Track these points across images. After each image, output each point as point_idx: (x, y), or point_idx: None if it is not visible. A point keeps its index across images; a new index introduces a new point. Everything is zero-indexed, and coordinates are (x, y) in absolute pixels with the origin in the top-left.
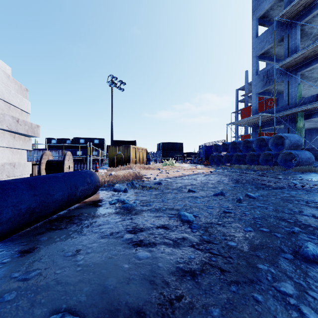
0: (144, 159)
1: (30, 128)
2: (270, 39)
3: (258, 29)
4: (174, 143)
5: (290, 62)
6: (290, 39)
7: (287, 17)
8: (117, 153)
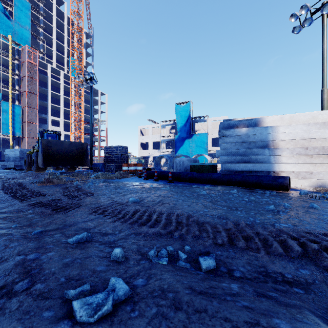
0: None
1: (321, 150)
2: None
3: None
4: None
5: None
6: None
7: None
8: None
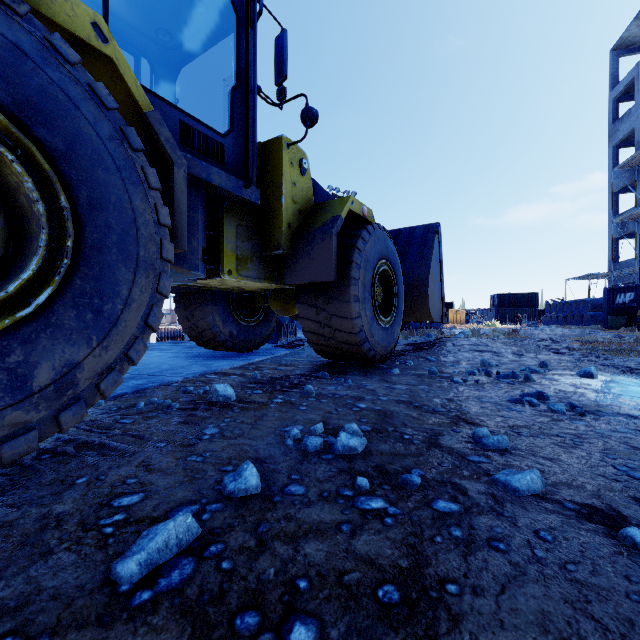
0: (462, 320)
1: None
2: (623, 178)
3: (615, 158)
4: (520, 294)
5: (628, 217)
6: (639, 185)
7: (630, 166)
8: None
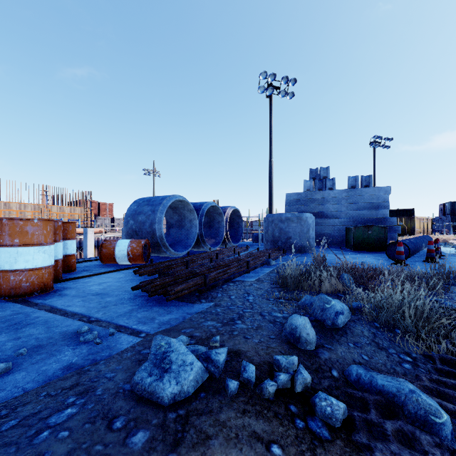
0: (429, 229)
1: None
2: None
3: None
4: None
5: None
6: None
7: None
8: (397, 224)
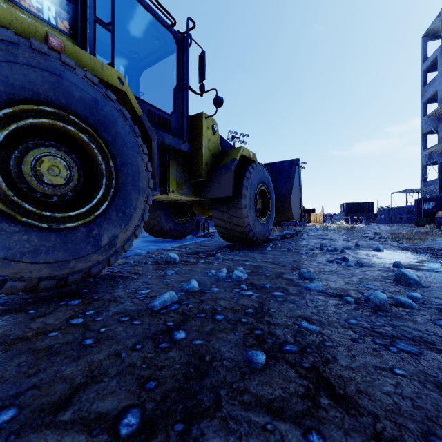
0: (320, 220)
1: None
2: (430, 124)
3: (425, 110)
4: (361, 203)
5: (433, 151)
6: (441, 129)
7: (434, 116)
8: None
